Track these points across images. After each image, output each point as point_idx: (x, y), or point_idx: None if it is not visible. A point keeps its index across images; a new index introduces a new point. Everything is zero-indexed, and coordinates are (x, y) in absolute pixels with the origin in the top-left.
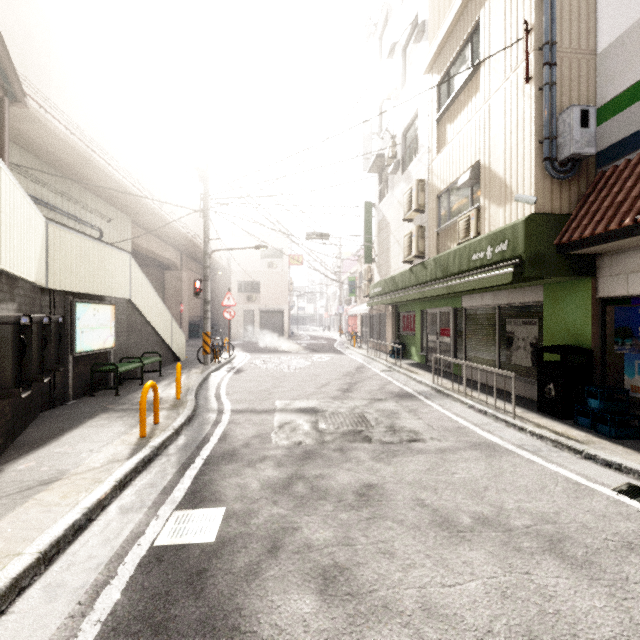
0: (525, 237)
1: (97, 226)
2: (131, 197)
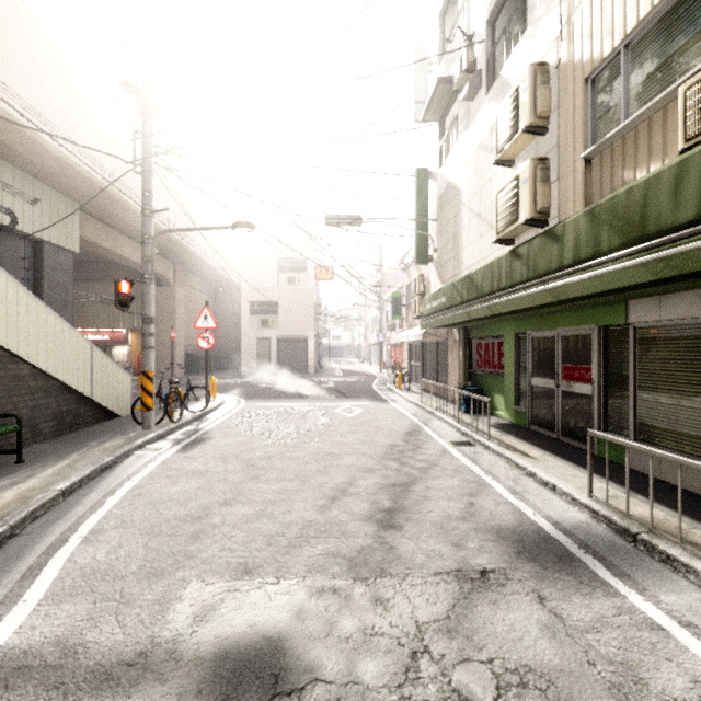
0: None
1: (6, 207)
2: (57, 162)
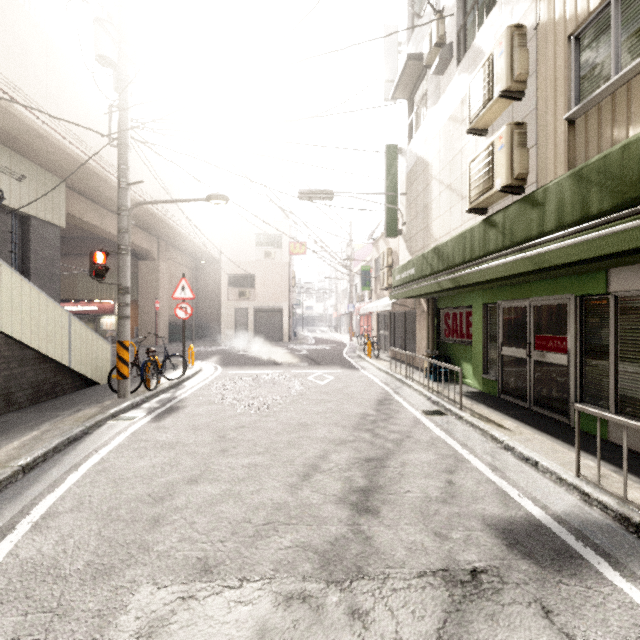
0: None
1: None
2: (42, 139)
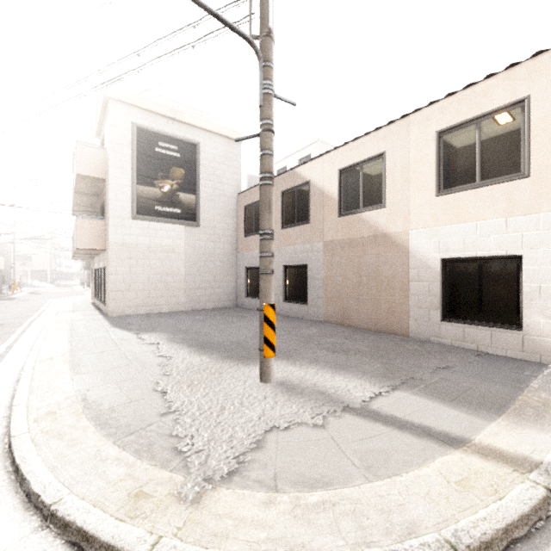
0: (85, 264)
1: None
2: None
